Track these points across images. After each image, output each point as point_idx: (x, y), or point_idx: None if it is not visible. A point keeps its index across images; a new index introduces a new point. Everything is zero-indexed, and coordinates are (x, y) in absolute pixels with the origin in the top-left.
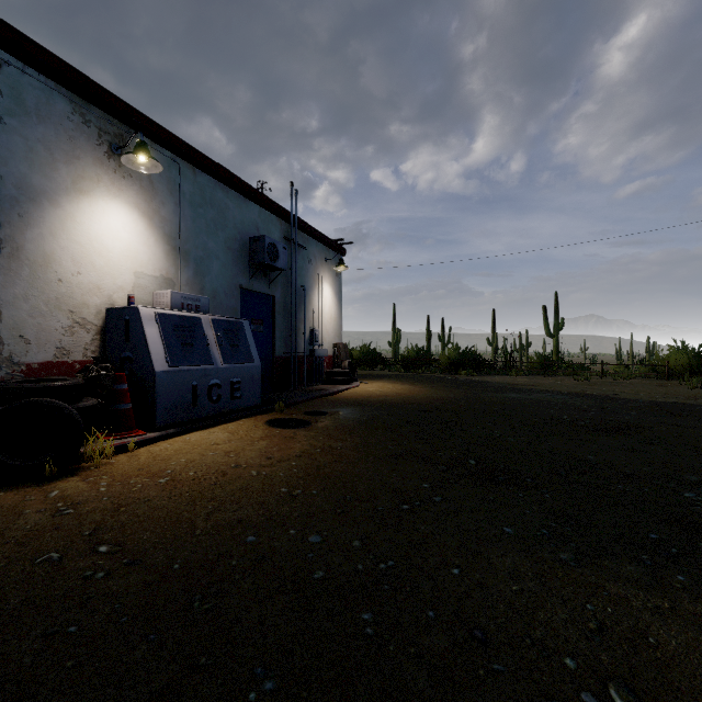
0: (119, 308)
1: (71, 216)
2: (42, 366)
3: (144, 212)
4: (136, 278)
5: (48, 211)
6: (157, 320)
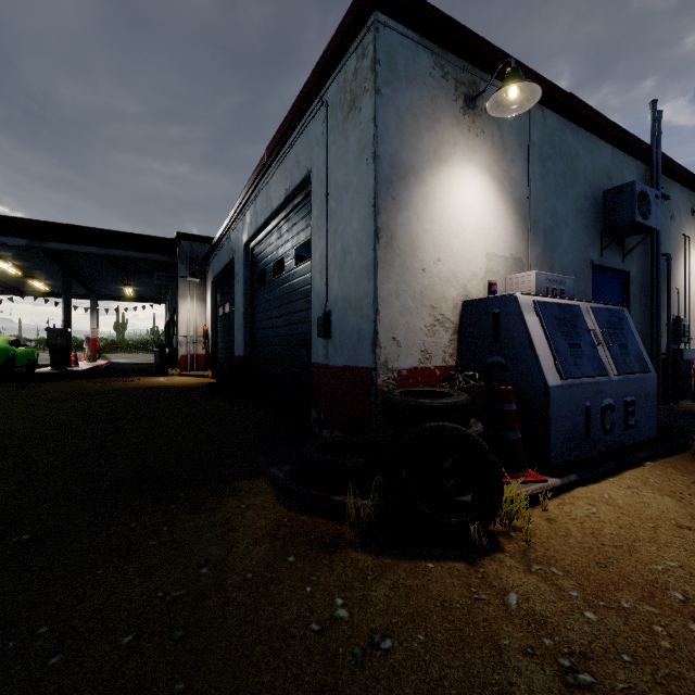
0: (482, 299)
1: (432, 192)
2: (409, 373)
3: (494, 175)
4: (487, 260)
5: (414, 189)
6: (537, 312)
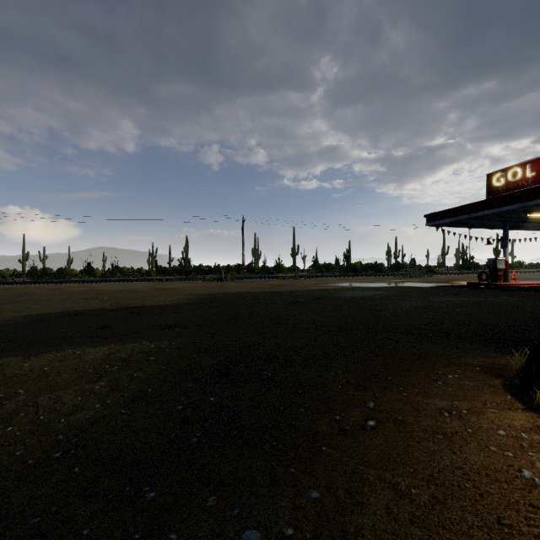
0: None
1: None
2: None
3: None
4: None
5: None
6: None
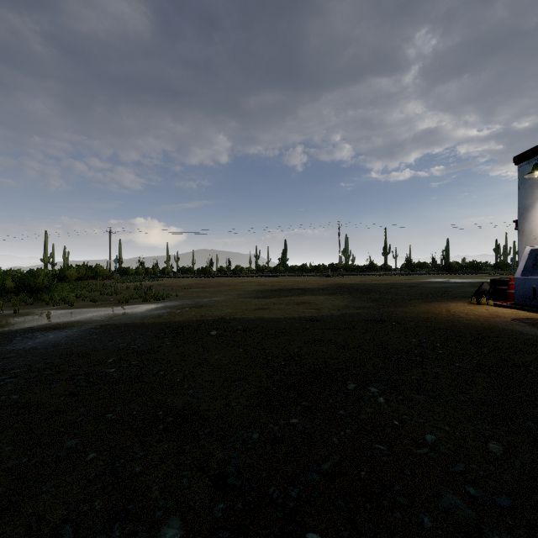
0: None
1: None
2: None
3: None
4: None
5: (531, 212)
6: (528, 253)
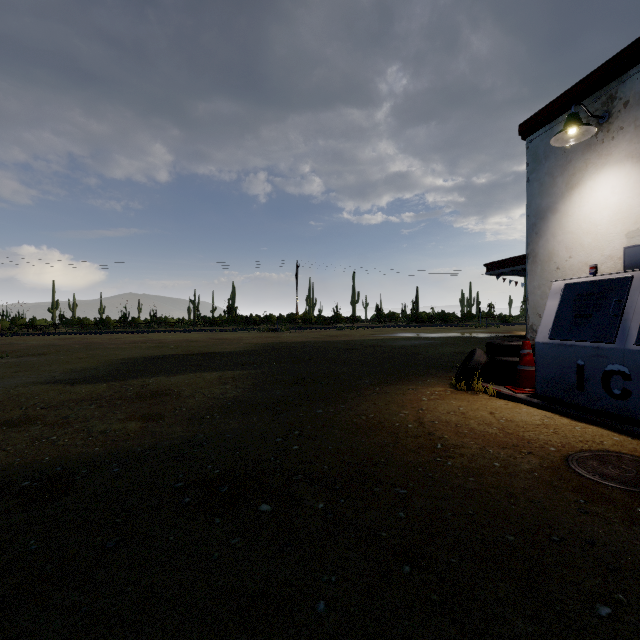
0: None
1: (565, 213)
2: None
3: (639, 155)
4: (629, 239)
5: (551, 219)
6: (561, 292)
